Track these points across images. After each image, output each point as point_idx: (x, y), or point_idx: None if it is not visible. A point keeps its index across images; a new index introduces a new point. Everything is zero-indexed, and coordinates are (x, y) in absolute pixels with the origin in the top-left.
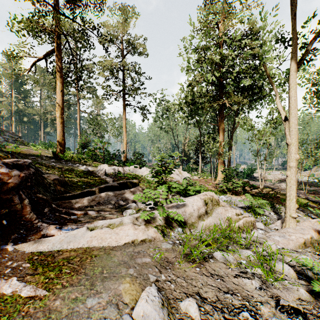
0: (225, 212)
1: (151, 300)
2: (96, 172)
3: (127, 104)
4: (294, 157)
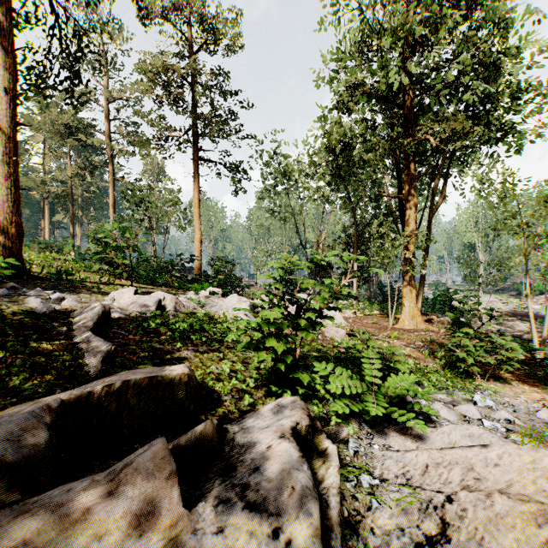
0: None
1: None
2: (74, 317)
3: (202, 159)
4: None
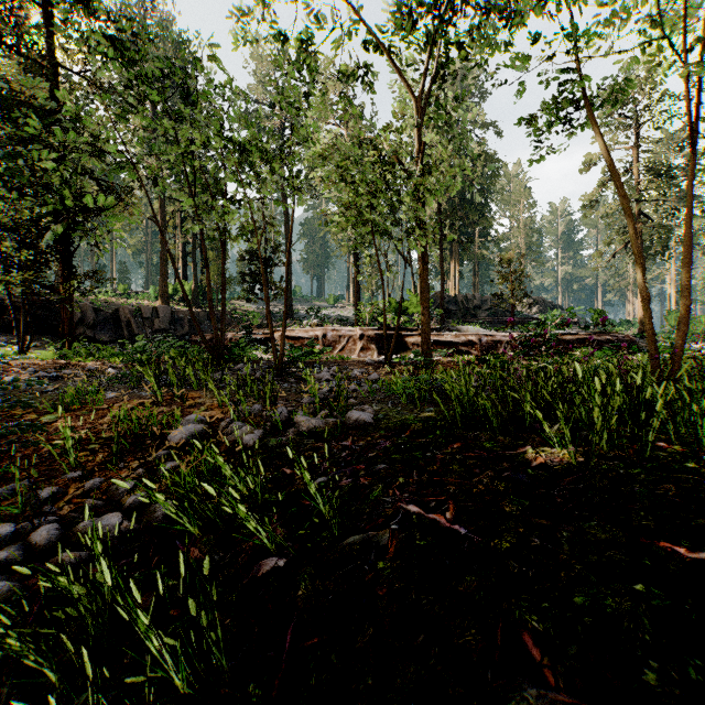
0: None
1: None
2: None
3: None
4: None
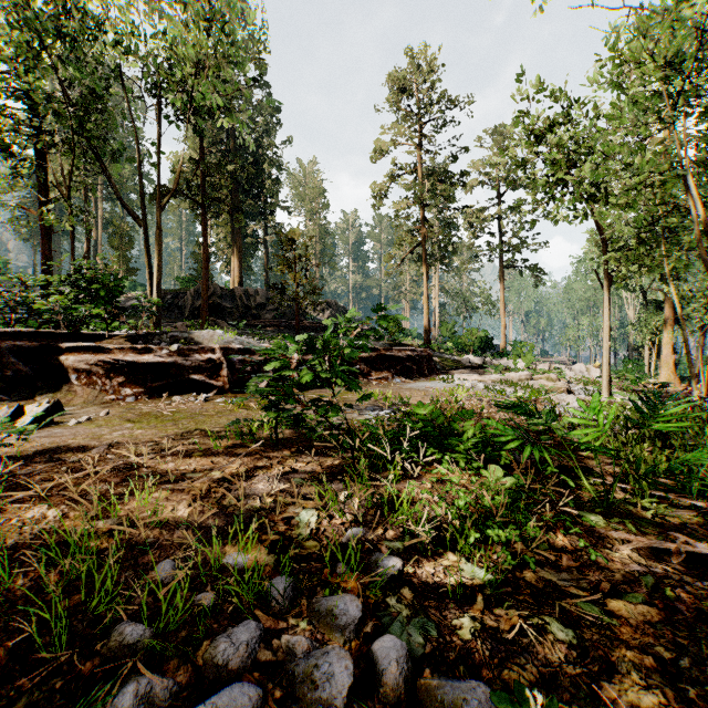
0: (543, 382)
1: (475, 381)
2: (461, 361)
3: (506, 267)
4: (605, 345)
